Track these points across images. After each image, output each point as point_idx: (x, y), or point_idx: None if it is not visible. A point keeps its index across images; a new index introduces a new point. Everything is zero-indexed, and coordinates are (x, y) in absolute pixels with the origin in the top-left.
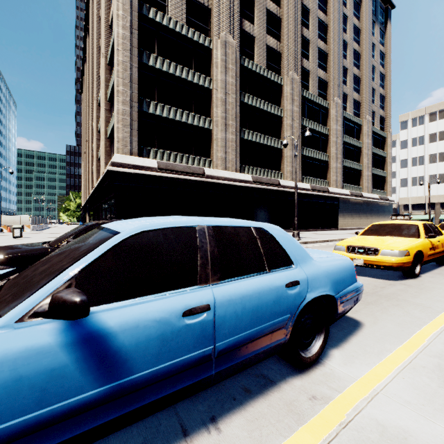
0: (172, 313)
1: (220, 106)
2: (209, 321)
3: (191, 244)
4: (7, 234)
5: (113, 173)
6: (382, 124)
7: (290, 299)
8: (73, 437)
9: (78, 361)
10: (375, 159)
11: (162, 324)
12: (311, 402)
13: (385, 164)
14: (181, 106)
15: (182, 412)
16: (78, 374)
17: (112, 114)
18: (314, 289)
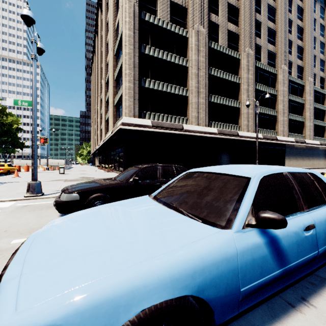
0: (299, 228)
1: (194, 79)
2: (314, 235)
3: (287, 184)
4: (53, 171)
5: (122, 130)
6: (322, 83)
7: None
8: (267, 296)
9: (270, 253)
10: (316, 112)
11: (296, 235)
12: None
13: (325, 116)
14: (166, 81)
15: None
16: (271, 261)
17: (118, 89)
18: None
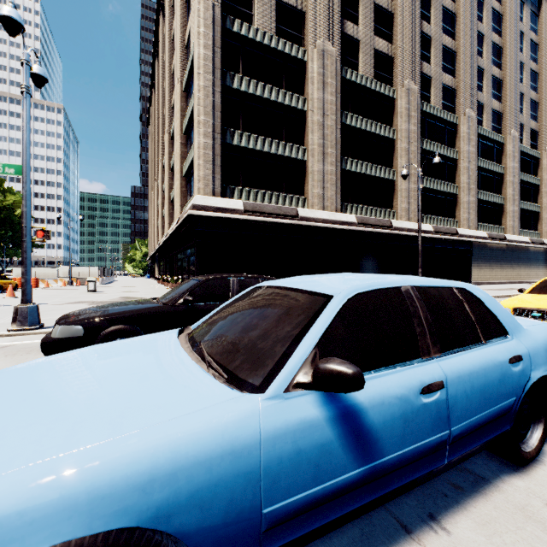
0: (410, 390)
1: (316, 131)
2: (443, 401)
3: (404, 309)
4: (78, 288)
5: (193, 217)
6: (534, 140)
7: (514, 378)
8: (335, 519)
9: (339, 438)
10: (524, 188)
11: (403, 401)
12: None
13: (538, 195)
14: (269, 134)
15: (388, 504)
16: (340, 452)
17: (189, 149)
18: (537, 367)
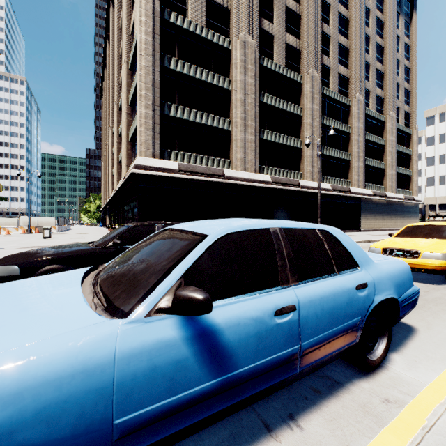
0: (265, 312)
1: (239, 107)
2: (295, 321)
3: (269, 246)
4: (36, 235)
5: (136, 175)
6: (407, 120)
7: (360, 301)
8: (192, 424)
9: (195, 355)
10: (400, 157)
11: (258, 322)
12: (386, 404)
13: (410, 162)
14: (201, 108)
15: (258, 408)
16: (196, 367)
17: (134, 118)
18: (380, 292)
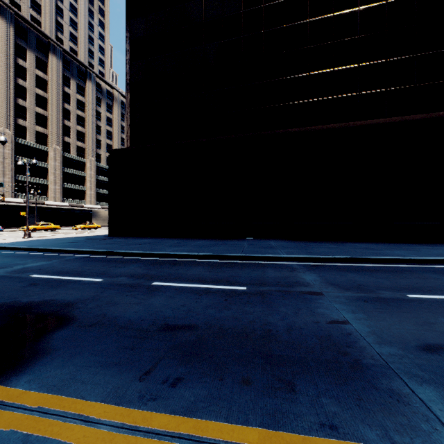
0: None
1: None
2: None
3: None
4: None
5: None
6: None
7: None
8: None
9: None
10: None
11: None
12: None
13: None
14: None
15: None
16: None
17: None
18: None
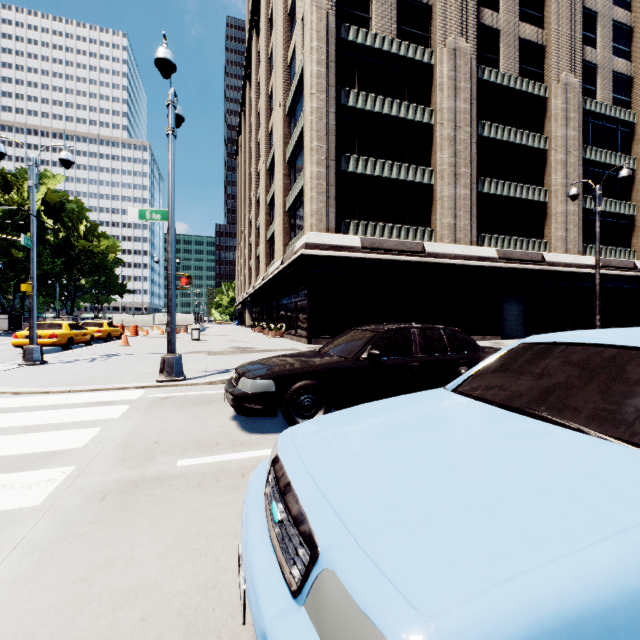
0: None
1: (446, 148)
2: None
3: None
4: (178, 336)
5: (305, 257)
6: None
7: None
8: None
9: None
10: None
11: None
12: None
13: None
14: (389, 156)
15: None
16: None
17: (293, 180)
18: None
